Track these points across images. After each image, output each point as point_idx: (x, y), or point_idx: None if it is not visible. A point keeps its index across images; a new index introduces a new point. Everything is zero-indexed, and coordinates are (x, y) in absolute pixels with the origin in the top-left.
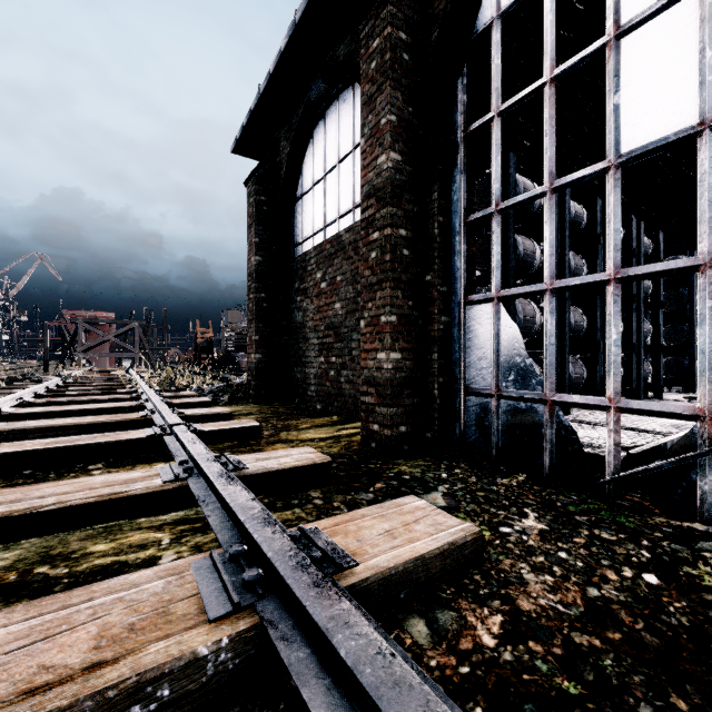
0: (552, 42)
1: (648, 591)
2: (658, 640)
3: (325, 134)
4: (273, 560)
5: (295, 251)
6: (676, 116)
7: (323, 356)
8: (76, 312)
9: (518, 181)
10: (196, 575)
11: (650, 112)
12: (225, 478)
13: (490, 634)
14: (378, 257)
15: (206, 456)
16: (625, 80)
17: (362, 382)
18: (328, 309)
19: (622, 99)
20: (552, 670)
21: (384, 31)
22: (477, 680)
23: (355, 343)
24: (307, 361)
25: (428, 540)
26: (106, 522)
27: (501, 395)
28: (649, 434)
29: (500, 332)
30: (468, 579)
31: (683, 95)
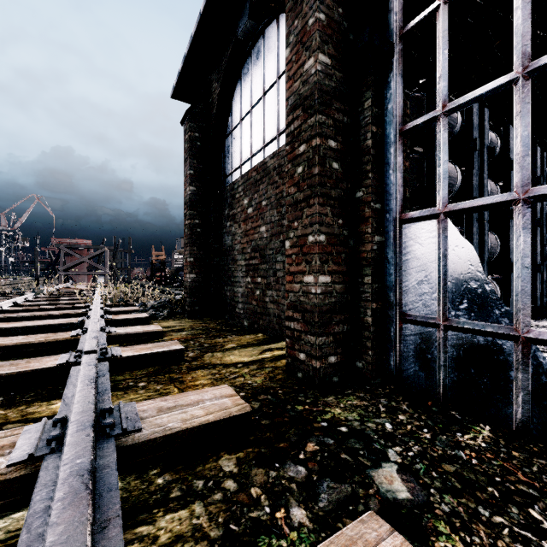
0: None
1: None
2: None
3: (251, 70)
4: None
5: (225, 182)
6: None
7: (249, 276)
8: (61, 239)
9: None
10: None
11: None
12: (75, 482)
13: None
14: (305, 171)
15: (83, 416)
16: None
17: (287, 306)
18: (254, 233)
19: None
20: None
21: None
22: None
23: (279, 264)
24: (235, 280)
25: None
26: None
27: (449, 325)
28: None
29: (447, 252)
30: None
31: None
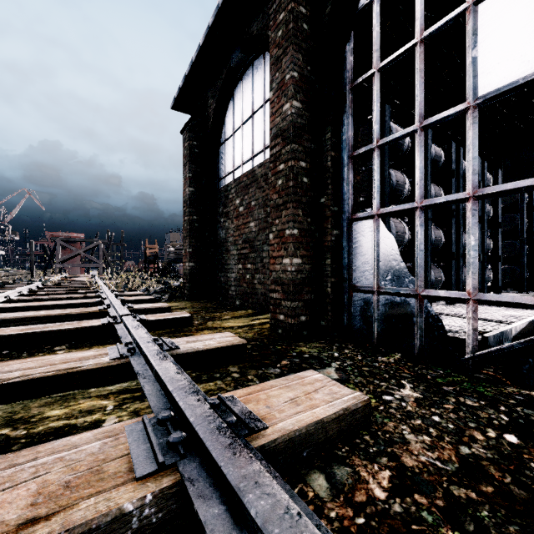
0: (421, 11)
1: (510, 449)
2: (525, 492)
3: (242, 92)
4: (194, 424)
5: (219, 184)
6: (524, 64)
7: (241, 264)
8: (55, 233)
9: (392, 127)
10: (128, 437)
11: (502, 62)
12: (159, 356)
13: (380, 488)
14: (284, 184)
15: (146, 339)
16: (482, 37)
17: (271, 282)
18: (245, 227)
19: (479, 53)
20: (437, 521)
21: (288, 6)
22: (372, 530)
23: (265, 253)
24: (229, 267)
25: (326, 406)
26: (62, 391)
27: (380, 291)
28: (494, 323)
29: (379, 241)
30: (360, 439)
31: (530, 46)
